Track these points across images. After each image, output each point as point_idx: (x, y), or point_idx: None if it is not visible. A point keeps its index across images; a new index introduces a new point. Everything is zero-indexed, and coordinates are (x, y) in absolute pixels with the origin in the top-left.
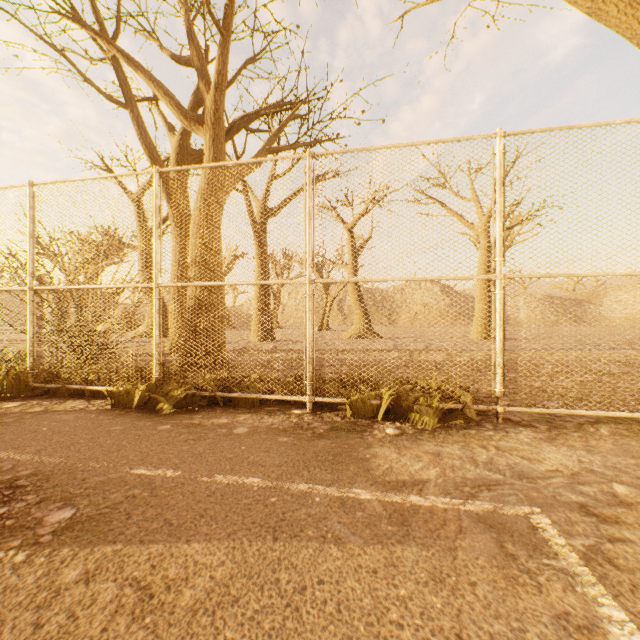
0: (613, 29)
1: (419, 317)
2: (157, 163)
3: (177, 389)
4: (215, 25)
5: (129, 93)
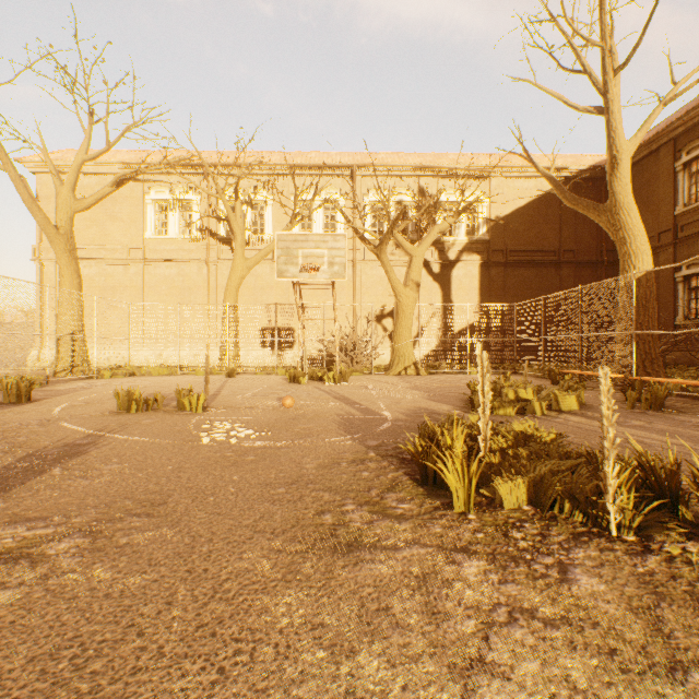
0: (38, 221)
1: None
2: None
3: None
4: None
5: None
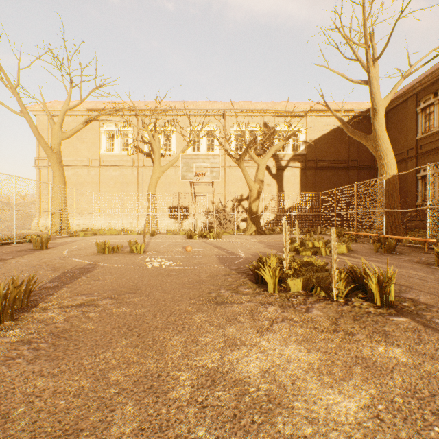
0: (42, 146)
1: None
2: None
3: None
4: None
5: None
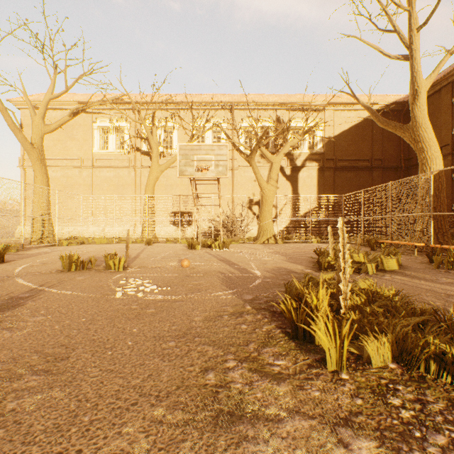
0: (19, 139)
1: None
2: None
3: None
4: None
5: None
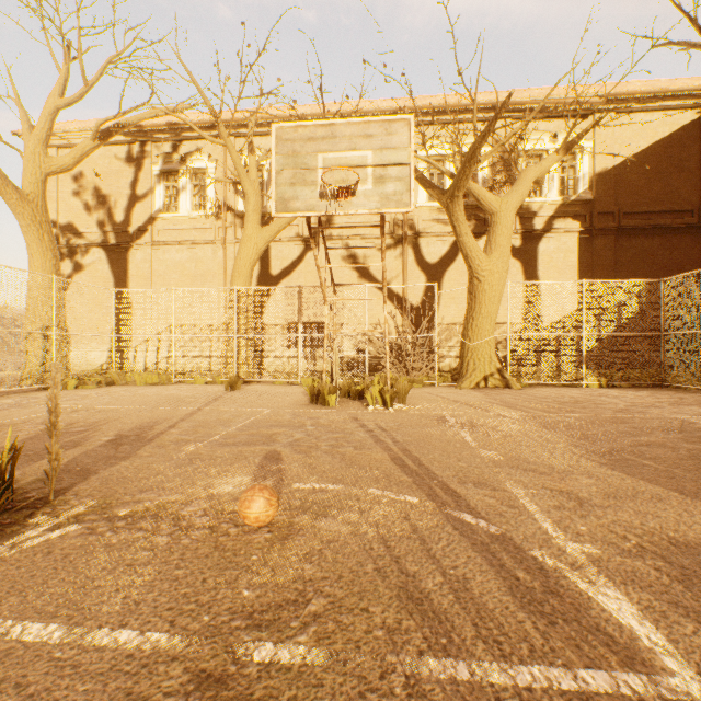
0: None
1: None
2: None
3: None
4: None
5: None
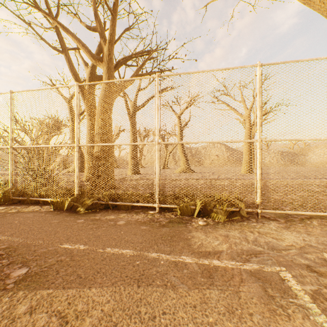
0: (317, 11)
1: (214, 162)
2: (79, 82)
3: (88, 200)
4: (108, 9)
5: (64, 45)
